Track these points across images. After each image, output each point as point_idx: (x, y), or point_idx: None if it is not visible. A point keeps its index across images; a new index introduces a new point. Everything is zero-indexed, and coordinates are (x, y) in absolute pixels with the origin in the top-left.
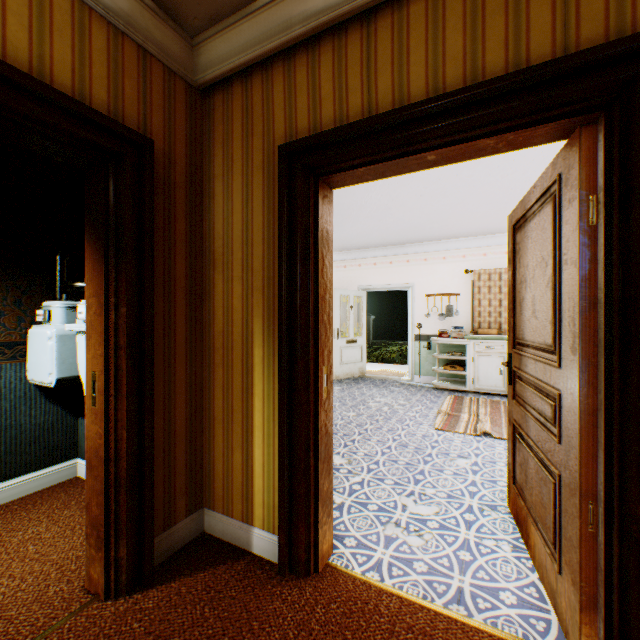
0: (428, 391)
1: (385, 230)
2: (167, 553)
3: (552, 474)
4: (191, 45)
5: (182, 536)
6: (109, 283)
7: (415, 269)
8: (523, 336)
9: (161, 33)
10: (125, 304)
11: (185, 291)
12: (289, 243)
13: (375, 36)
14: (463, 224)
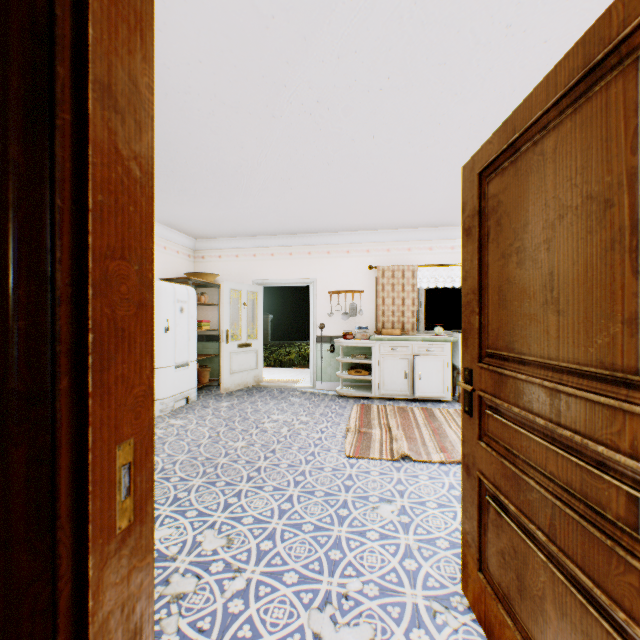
0: (333, 400)
1: (284, 212)
2: None
3: (630, 638)
4: None
5: None
6: None
7: (318, 262)
8: (513, 345)
9: None
10: None
11: None
12: None
13: None
14: (370, 213)
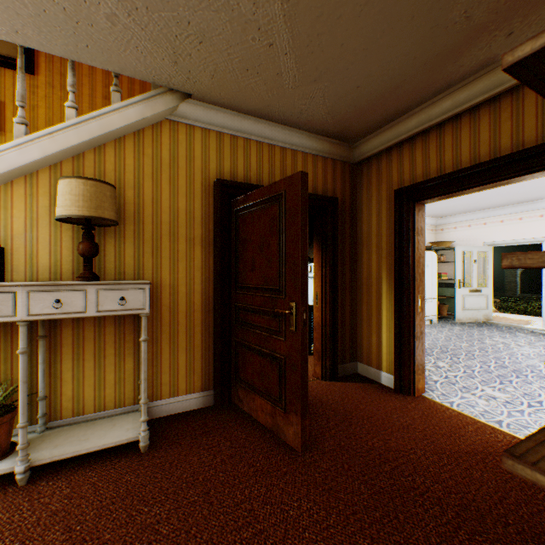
0: None
1: (506, 194)
2: (342, 374)
3: None
4: (352, 148)
5: (347, 370)
6: (322, 258)
7: None
8: None
9: (340, 150)
10: (328, 266)
11: (349, 259)
12: (399, 235)
13: (443, 134)
14: None
